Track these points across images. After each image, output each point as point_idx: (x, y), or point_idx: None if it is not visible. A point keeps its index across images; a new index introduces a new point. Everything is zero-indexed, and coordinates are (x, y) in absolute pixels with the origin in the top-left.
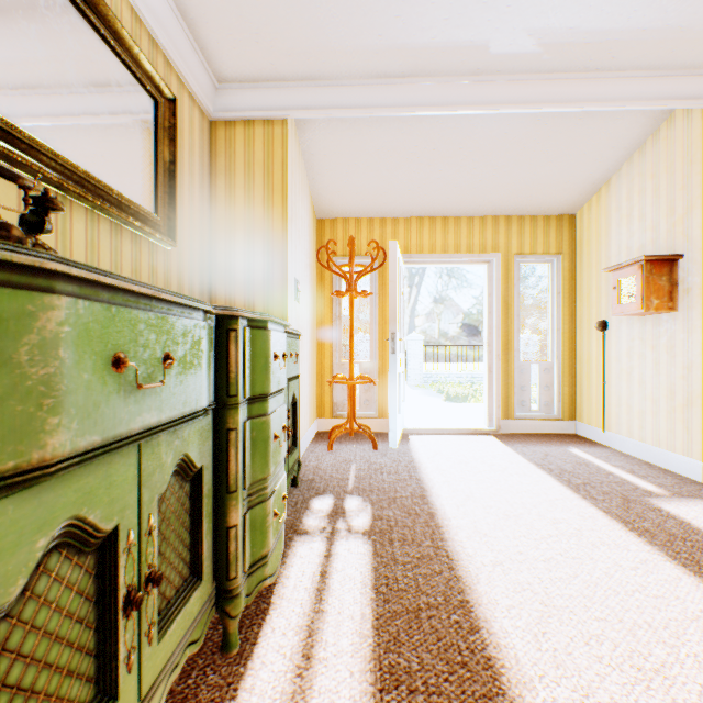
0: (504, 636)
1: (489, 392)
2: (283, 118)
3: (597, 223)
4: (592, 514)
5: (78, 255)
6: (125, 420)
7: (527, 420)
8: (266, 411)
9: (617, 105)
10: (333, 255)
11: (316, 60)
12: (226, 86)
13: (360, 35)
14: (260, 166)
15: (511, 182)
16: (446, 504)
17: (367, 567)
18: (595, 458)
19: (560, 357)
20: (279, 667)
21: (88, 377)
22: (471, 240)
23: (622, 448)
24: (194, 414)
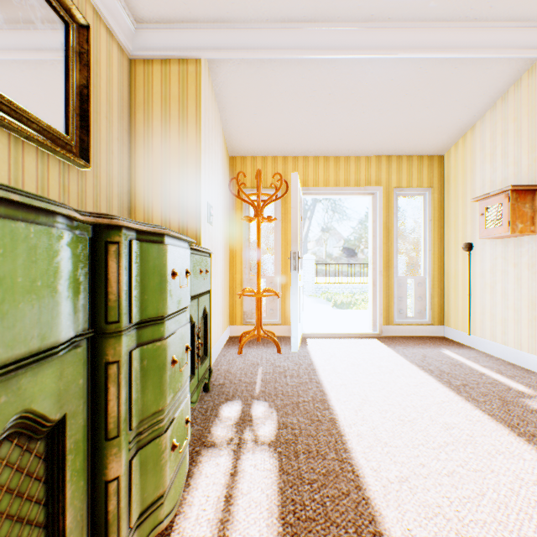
0: None
1: (373, 302)
2: (197, 57)
3: (463, 162)
4: (479, 418)
5: None
6: None
7: (404, 325)
8: (161, 335)
9: (491, 53)
10: (243, 187)
11: (226, 1)
12: (144, 26)
13: None
14: (176, 101)
15: (393, 126)
16: (345, 409)
17: (273, 488)
18: (466, 359)
19: (431, 273)
20: None
21: None
22: (359, 175)
23: (486, 350)
24: (40, 354)
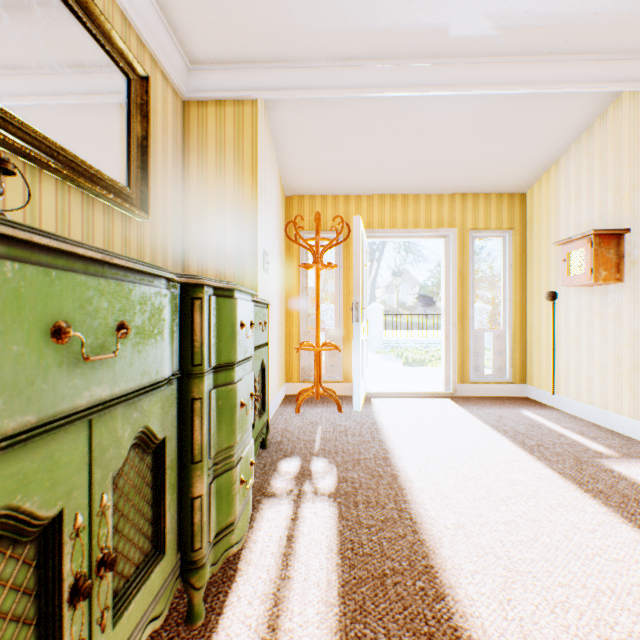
0: (470, 604)
1: (446, 358)
2: (253, 98)
3: (546, 200)
4: (547, 475)
5: (48, 225)
6: (69, 395)
7: (481, 383)
8: (232, 379)
9: (569, 88)
10: (300, 230)
11: (284, 43)
12: (198, 67)
13: (326, 17)
14: (231, 144)
15: (467, 162)
16: (408, 466)
17: (333, 530)
18: (546, 420)
19: (512, 325)
20: (244, 639)
21: (18, 349)
22: (429, 216)
23: (570, 410)
24: (155, 385)
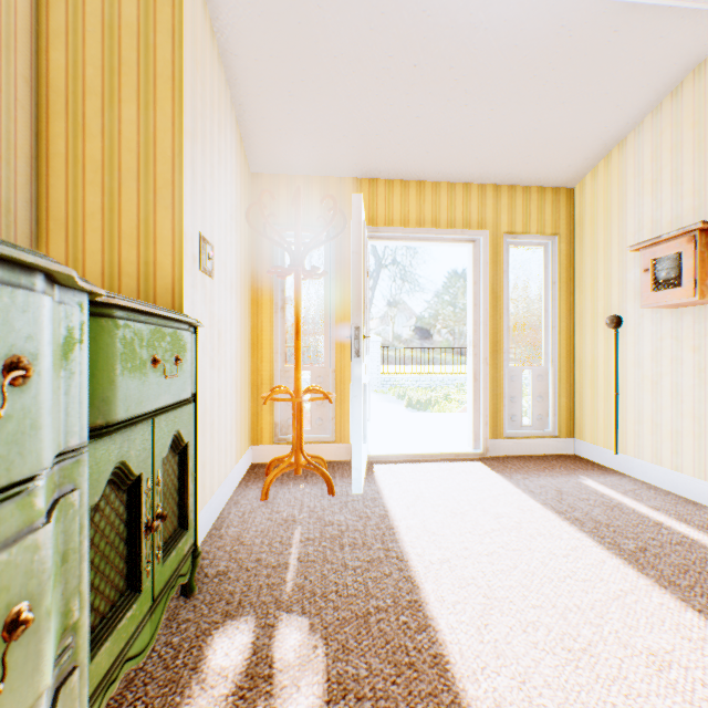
0: None
1: (474, 405)
2: None
3: (605, 195)
4: (702, 632)
5: None
6: None
7: (519, 438)
8: None
9: None
10: (274, 223)
11: None
12: None
13: None
14: (132, 32)
15: (508, 133)
16: (458, 627)
17: None
18: (623, 495)
19: (556, 361)
20: None
21: None
22: (453, 212)
23: (645, 477)
24: None
